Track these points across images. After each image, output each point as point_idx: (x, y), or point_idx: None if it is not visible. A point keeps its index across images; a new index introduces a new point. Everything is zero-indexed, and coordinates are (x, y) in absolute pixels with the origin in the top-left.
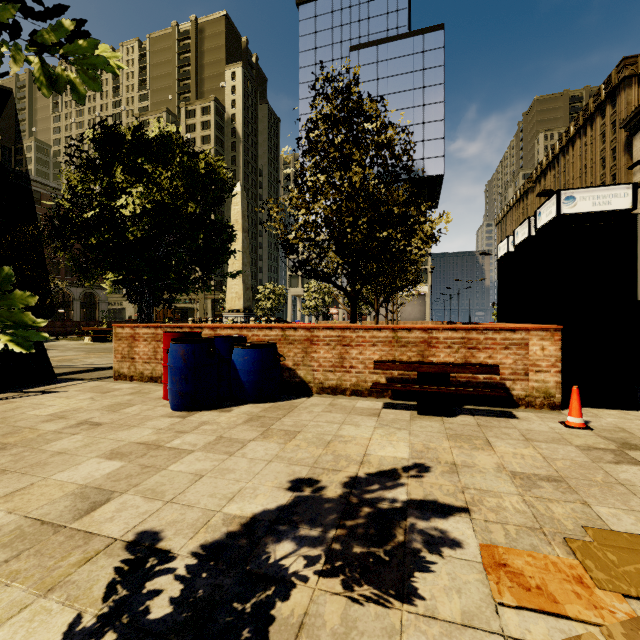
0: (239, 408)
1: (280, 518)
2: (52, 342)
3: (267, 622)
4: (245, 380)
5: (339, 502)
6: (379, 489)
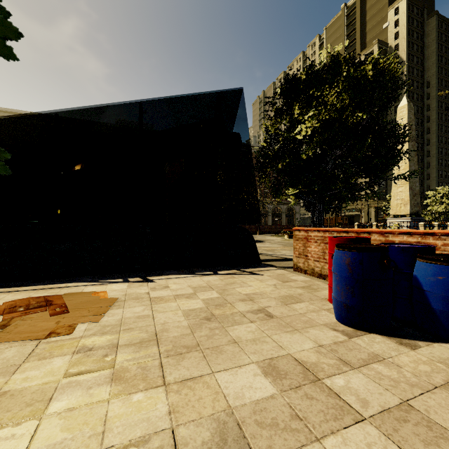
0: (429, 346)
1: None
2: (269, 237)
3: None
4: (438, 308)
5: None
6: None
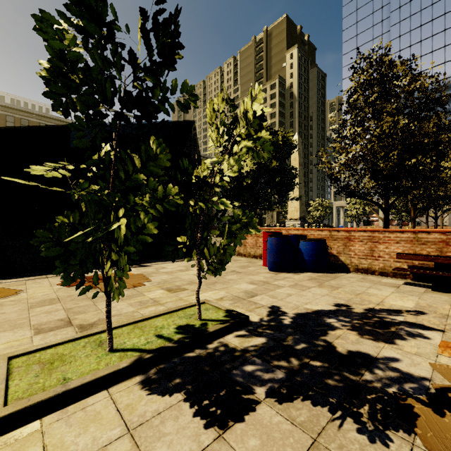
0: (304, 274)
1: (329, 313)
2: None
3: (325, 333)
4: (307, 259)
5: (361, 314)
6: (386, 314)
